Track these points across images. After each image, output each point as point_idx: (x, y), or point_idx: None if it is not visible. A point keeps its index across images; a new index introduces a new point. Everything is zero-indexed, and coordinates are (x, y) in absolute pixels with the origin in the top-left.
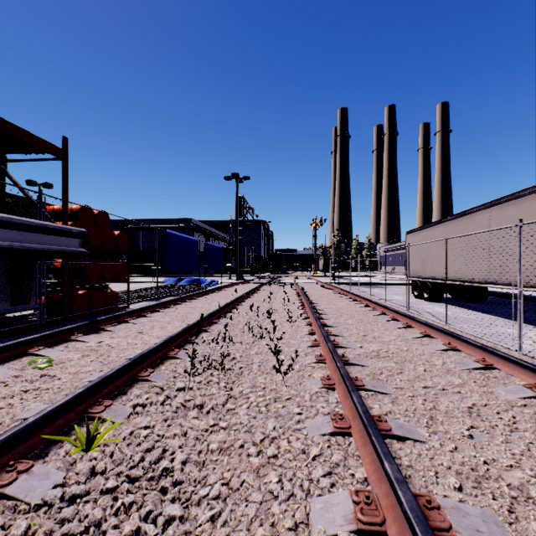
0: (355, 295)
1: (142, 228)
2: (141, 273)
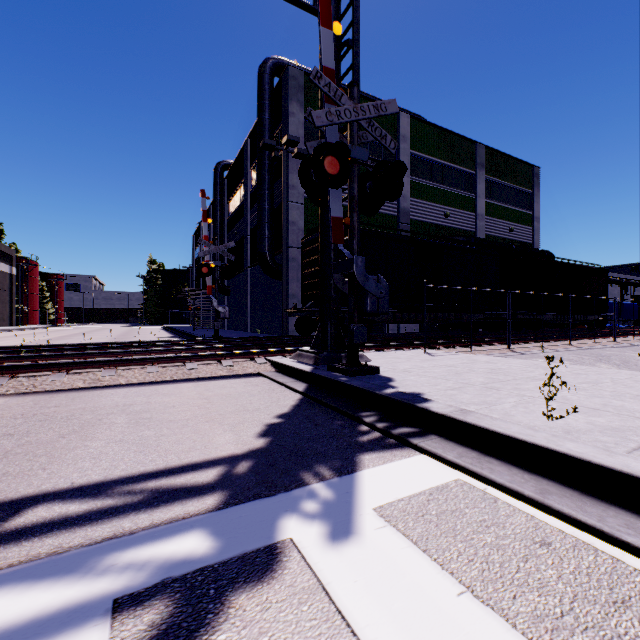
0: None
1: None
2: None
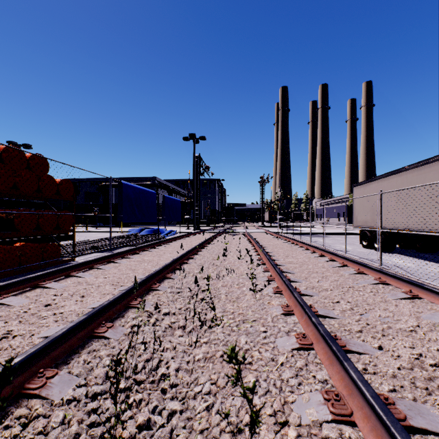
0: (313, 246)
1: (114, 185)
2: (113, 223)
